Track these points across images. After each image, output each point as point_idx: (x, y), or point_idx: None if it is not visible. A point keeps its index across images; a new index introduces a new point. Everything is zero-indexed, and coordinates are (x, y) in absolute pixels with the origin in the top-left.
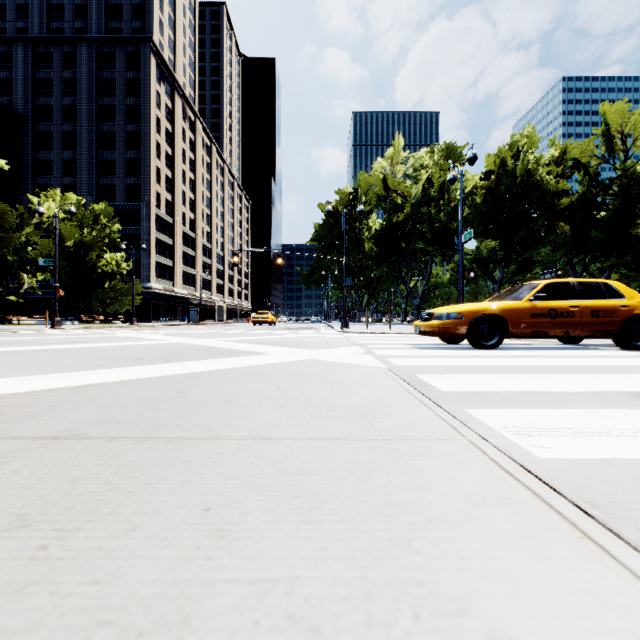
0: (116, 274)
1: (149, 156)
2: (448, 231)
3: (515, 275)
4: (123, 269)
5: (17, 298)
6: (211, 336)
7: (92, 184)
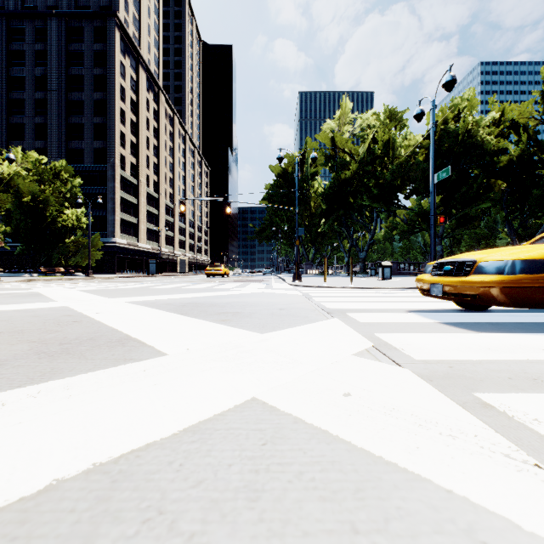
0: (76, 228)
1: (114, 122)
2: (393, 187)
3: (455, 230)
4: (82, 223)
5: None
6: (138, 292)
7: (61, 147)
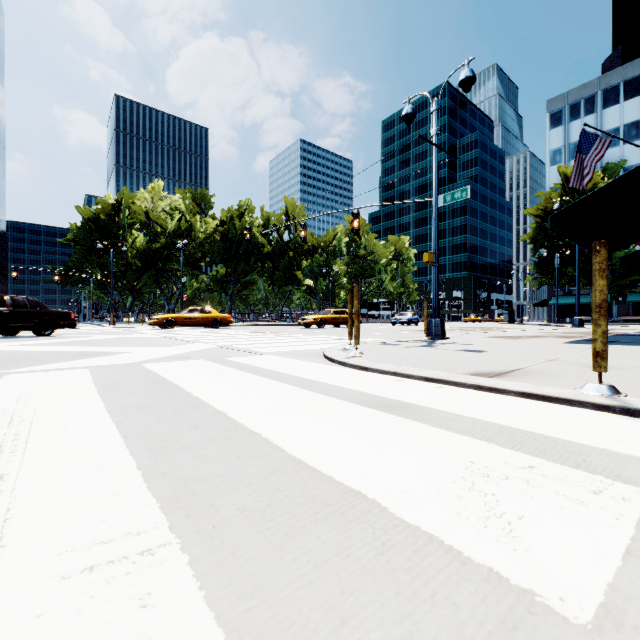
0: None
1: None
2: (195, 258)
3: (241, 291)
4: None
5: None
6: None
7: None
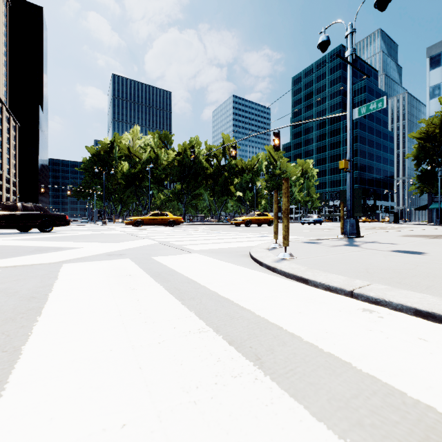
0: None
1: None
2: (161, 178)
3: (192, 200)
4: None
5: None
6: None
7: None
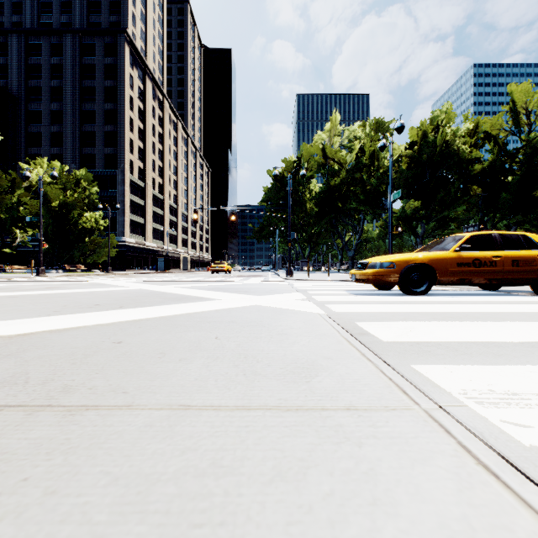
0: (95, 230)
1: (124, 130)
2: (378, 193)
3: (435, 231)
4: (101, 225)
5: (11, 250)
6: (172, 283)
7: (75, 154)
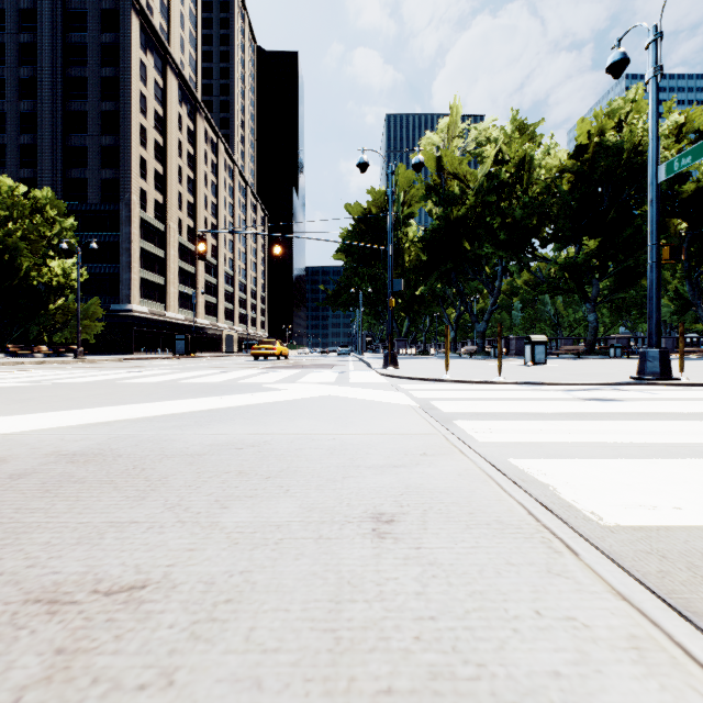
0: (64, 288)
1: (130, 142)
2: (526, 229)
3: (613, 291)
4: (73, 281)
5: None
6: (59, 396)
7: (56, 178)
